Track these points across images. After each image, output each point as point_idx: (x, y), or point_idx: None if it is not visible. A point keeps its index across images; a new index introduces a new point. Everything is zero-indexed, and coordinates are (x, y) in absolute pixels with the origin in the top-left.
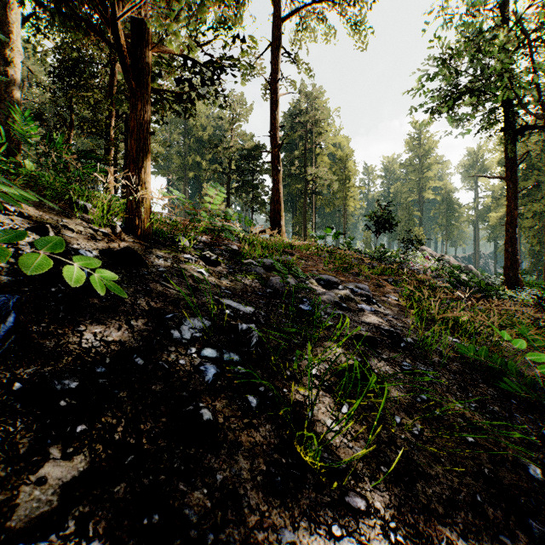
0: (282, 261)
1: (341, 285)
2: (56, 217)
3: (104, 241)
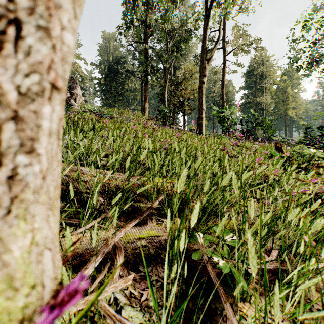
0: None
1: None
2: None
3: None
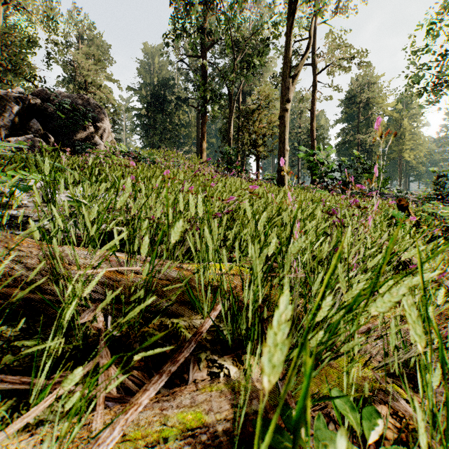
0: None
1: None
2: None
3: None
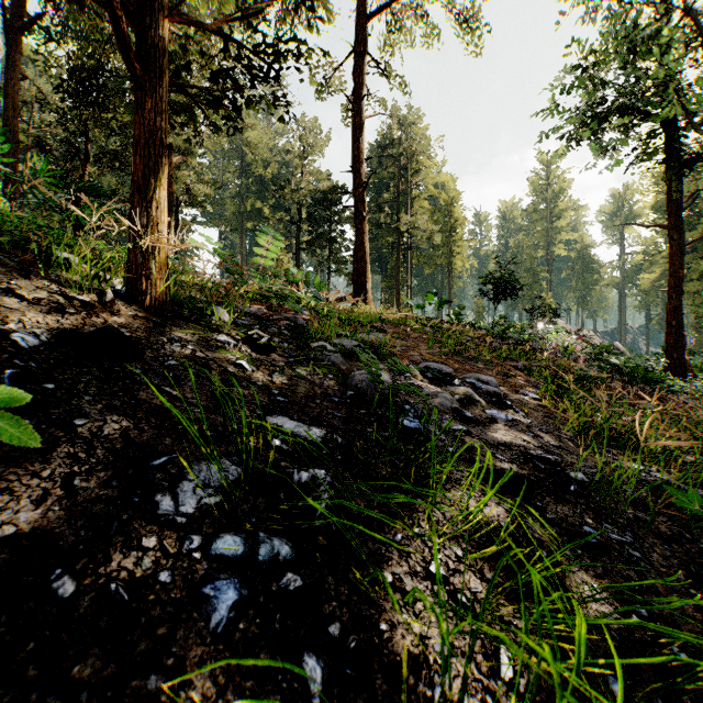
0: (369, 343)
1: (458, 378)
2: (3, 276)
3: (78, 315)
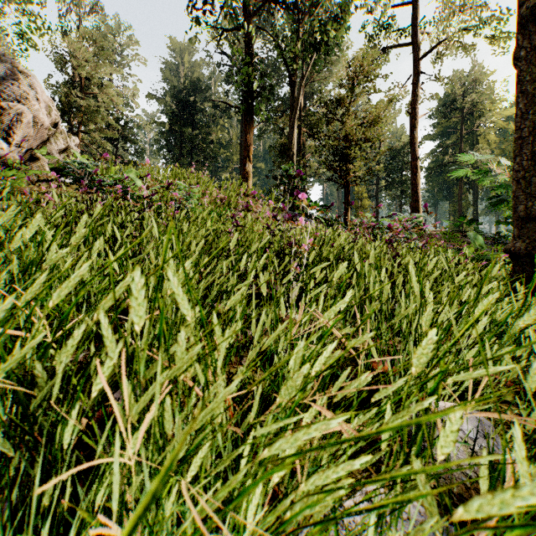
0: None
1: None
2: None
3: None
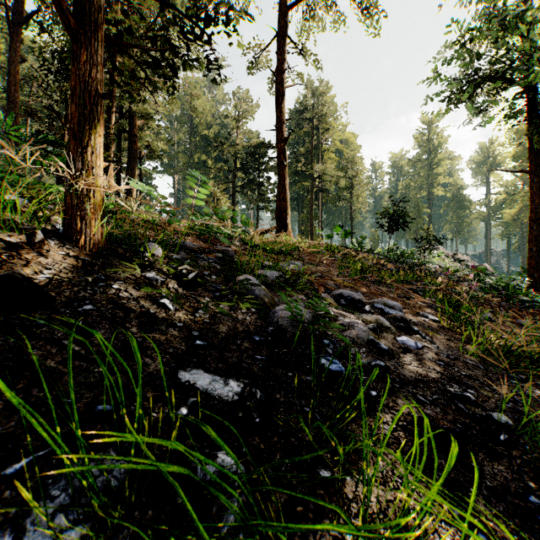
0: (290, 272)
1: (368, 304)
2: None
3: None
